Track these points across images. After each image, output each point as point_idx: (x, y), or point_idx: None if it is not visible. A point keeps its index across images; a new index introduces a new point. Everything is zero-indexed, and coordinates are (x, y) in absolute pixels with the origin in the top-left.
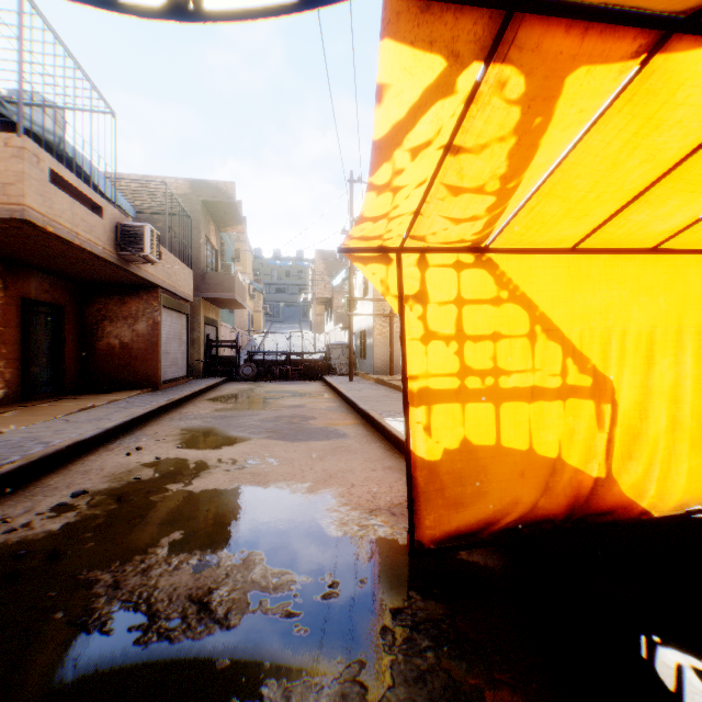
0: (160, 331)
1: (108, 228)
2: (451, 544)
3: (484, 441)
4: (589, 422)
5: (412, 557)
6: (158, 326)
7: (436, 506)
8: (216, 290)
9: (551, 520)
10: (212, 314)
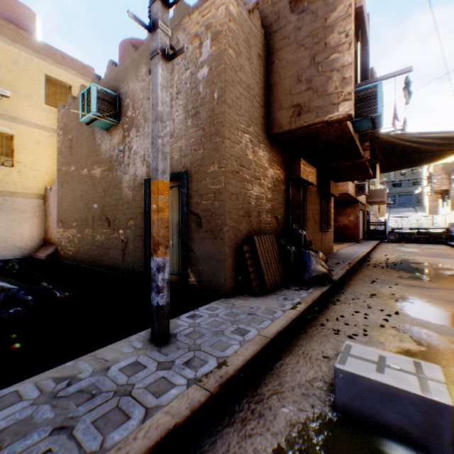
0: (358, 219)
1: (354, 187)
2: None
3: None
4: None
5: None
6: (358, 217)
7: None
8: (373, 197)
9: None
10: (367, 209)
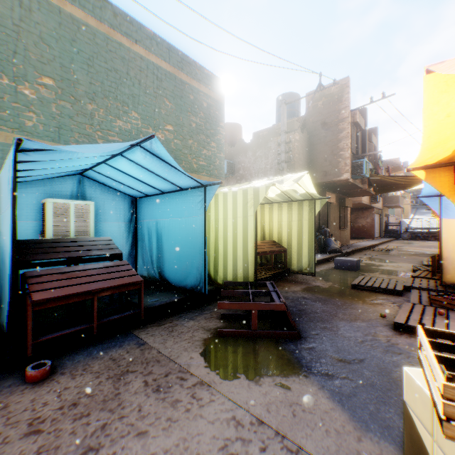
0: (374, 221)
1: (368, 197)
2: None
3: None
4: None
5: None
6: (373, 219)
7: None
8: (389, 203)
9: None
10: (385, 212)
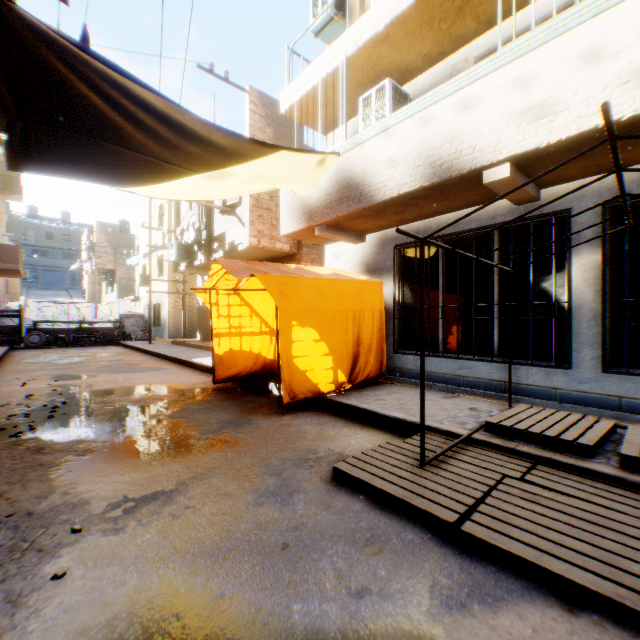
0: None
1: None
2: (227, 385)
3: (237, 348)
4: (269, 342)
5: (214, 384)
6: None
7: (222, 368)
8: None
9: (257, 372)
10: None
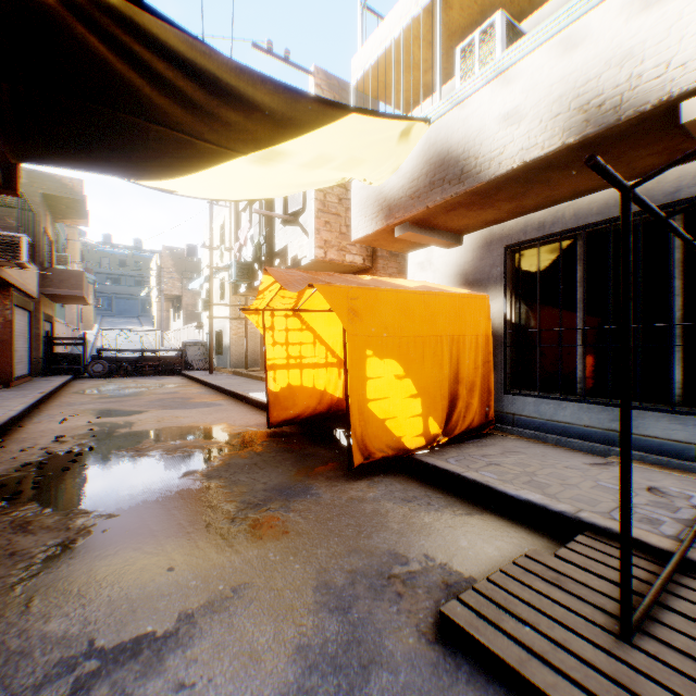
0: (14, 329)
1: None
2: (284, 429)
3: (296, 384)
4: (336, 376)
5: (269, 429)
6: (12, 324)
7: (278, 409)
8: (62, 286)
9: (322, 414)
10: (50, 309)
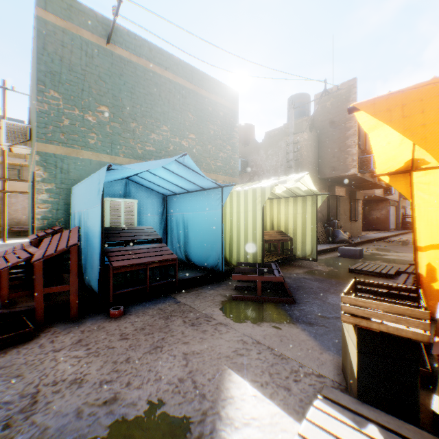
0: (389, 213)
1: (381, 189)
2: None
3: None
4: None
5: None
6: (388, 211)
7: None
8: None
9: None
10: (402, 203)
